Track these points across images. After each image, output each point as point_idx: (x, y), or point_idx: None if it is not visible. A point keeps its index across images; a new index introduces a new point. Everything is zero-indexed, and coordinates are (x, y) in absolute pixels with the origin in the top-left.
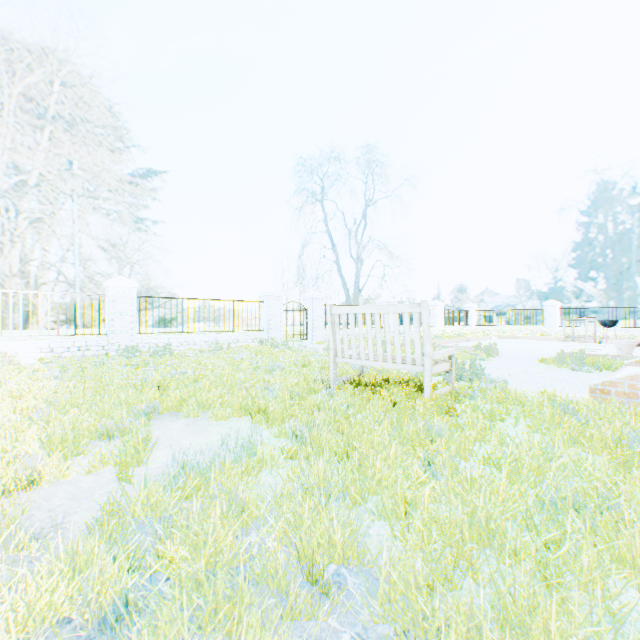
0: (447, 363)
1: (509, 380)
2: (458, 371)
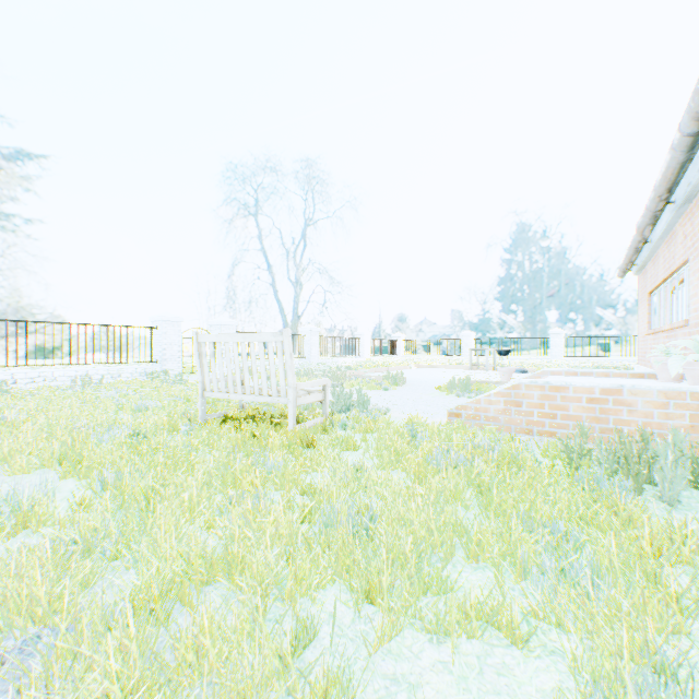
0: (320, 394)
1: (396, 408)
2: (346, 401)
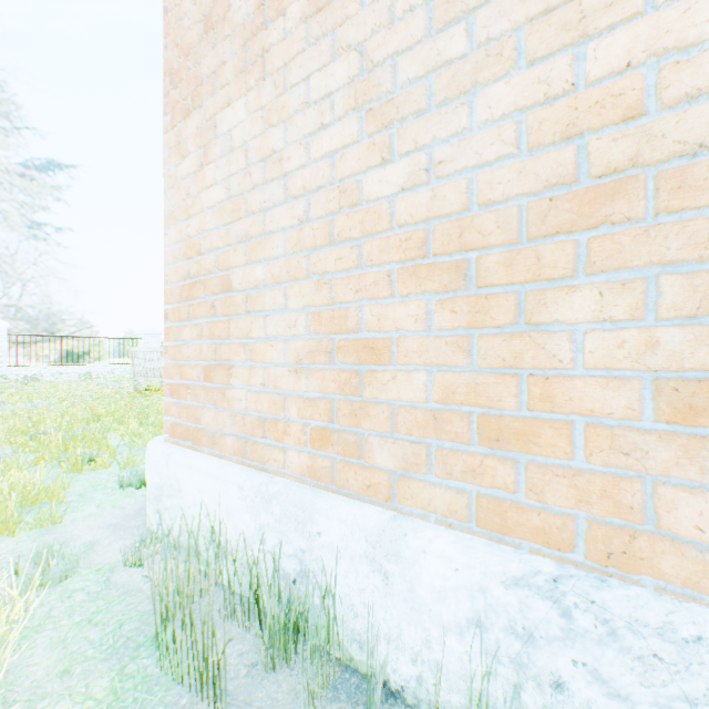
0: None
1: None
2: None
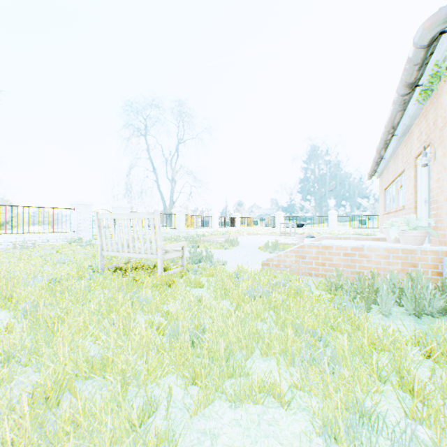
0: (180, 252)
1: (230, 261)
2: (198, 257)
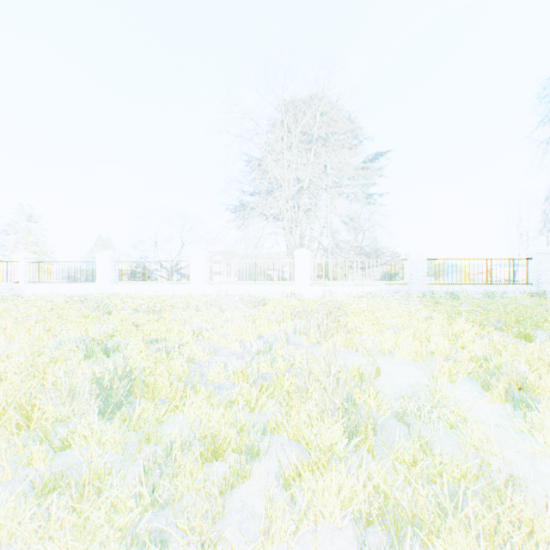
0: None
1: None
2: None
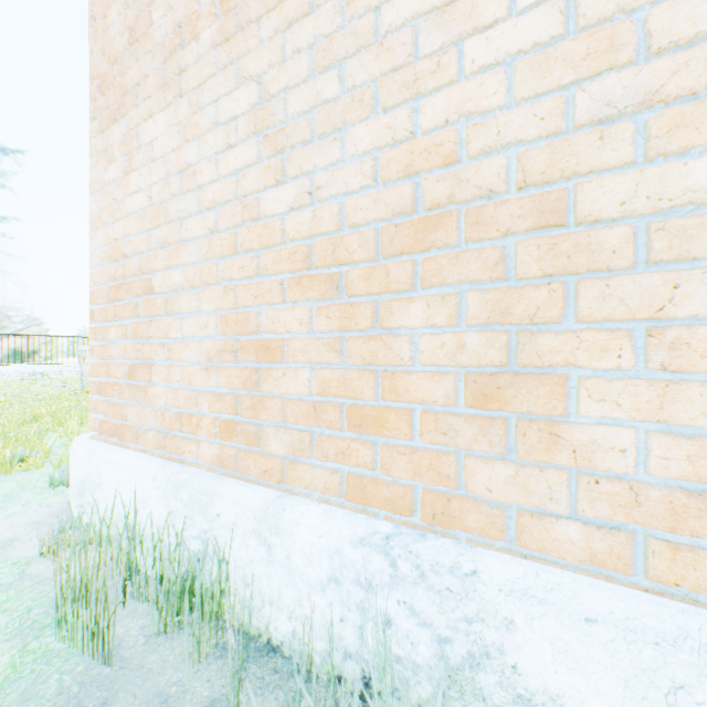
0: None
1: None
2: None
